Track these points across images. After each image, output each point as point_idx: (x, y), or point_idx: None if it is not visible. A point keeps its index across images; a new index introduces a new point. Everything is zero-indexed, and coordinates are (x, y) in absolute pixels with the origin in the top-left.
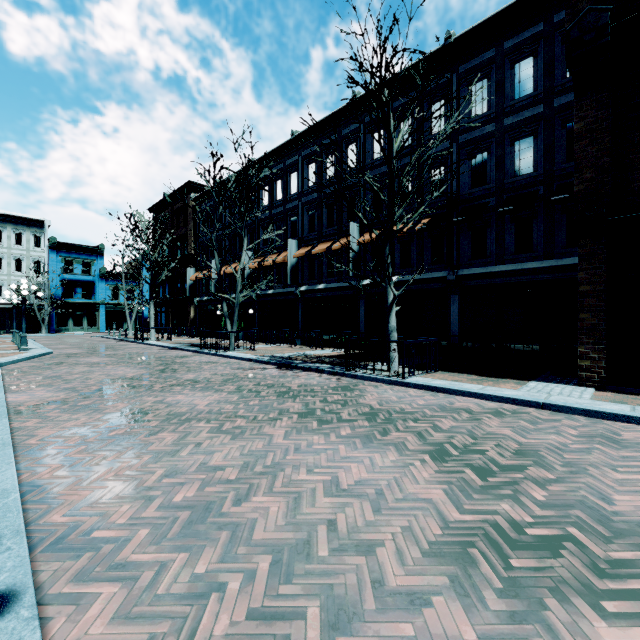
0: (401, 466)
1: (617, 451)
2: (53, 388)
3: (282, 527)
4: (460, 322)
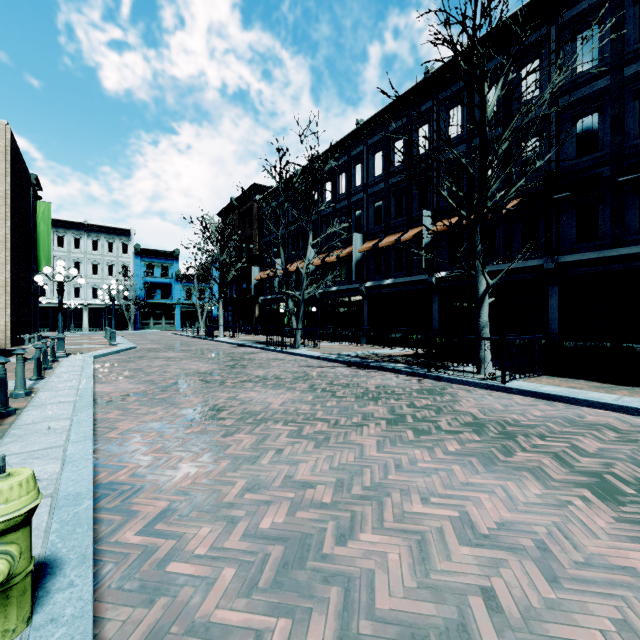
0: (554, 504)
1: None
2: (135, 380)
3: (414, 591)
4: (561, 318)
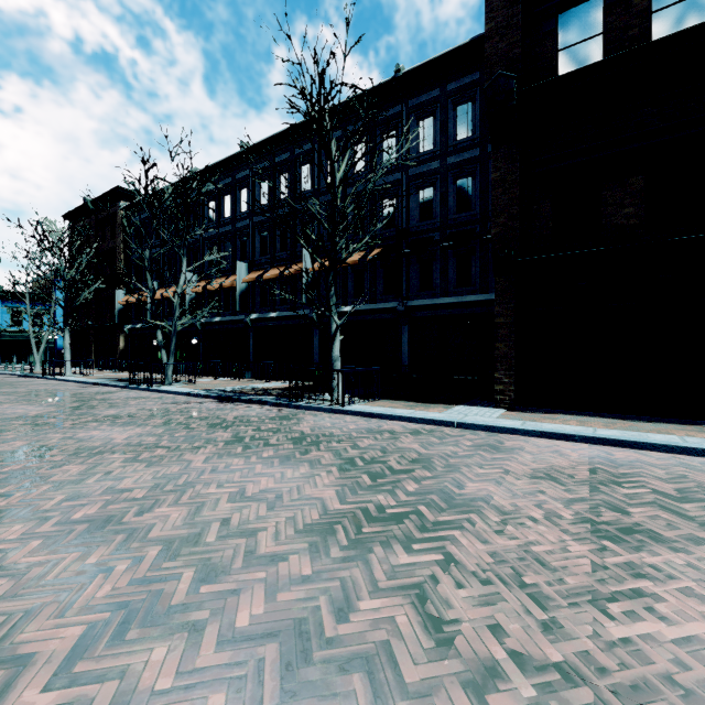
0: (308, 477)
1: (493, 455)
2: None
3: (179, 527)
4: (409, 352)
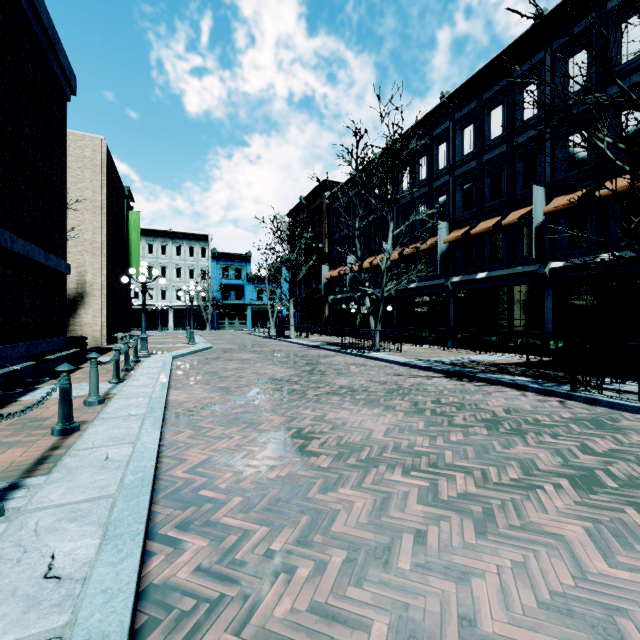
0: None
1: None
2: (209, 386)
3: None
4: None
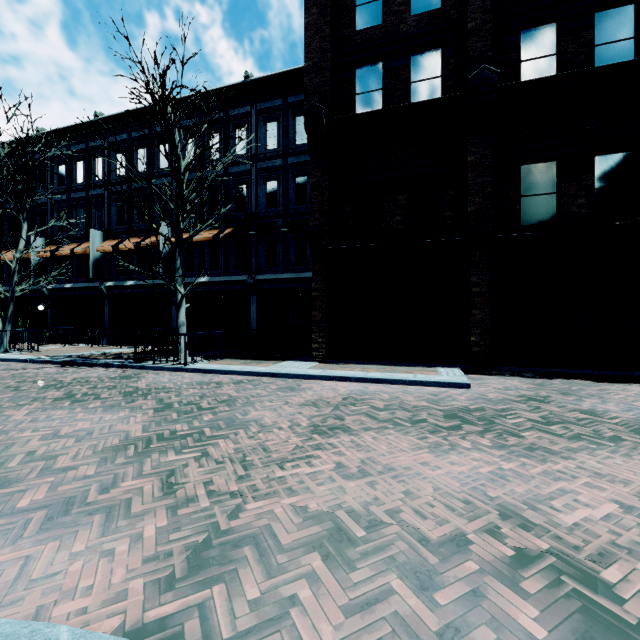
0: (124, 418)
1: (286, 393)
2: None
3: None
4: (258, 319)
